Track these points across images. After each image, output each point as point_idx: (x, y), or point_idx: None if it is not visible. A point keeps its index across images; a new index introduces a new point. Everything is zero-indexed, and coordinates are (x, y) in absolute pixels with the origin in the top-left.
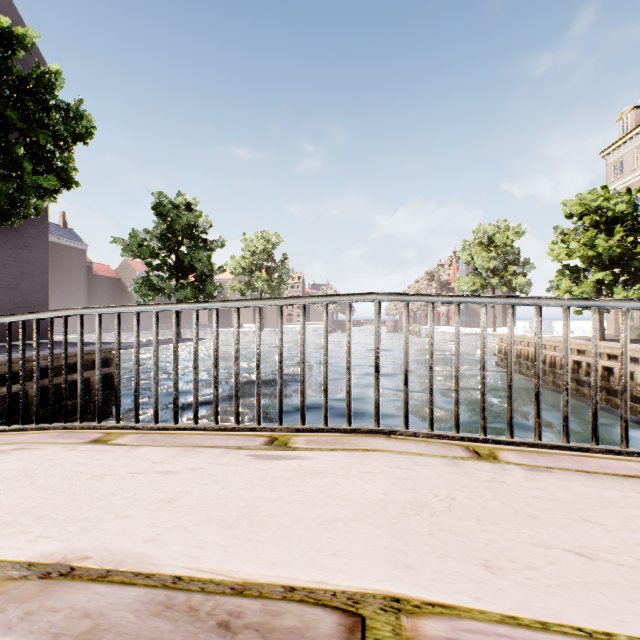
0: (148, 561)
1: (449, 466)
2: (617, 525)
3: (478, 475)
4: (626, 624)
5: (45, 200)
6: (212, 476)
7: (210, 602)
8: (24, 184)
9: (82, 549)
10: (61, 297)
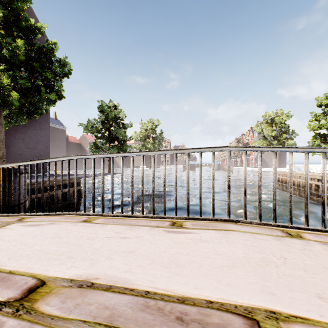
0: (129, 282)
1: (276, 240)
2: None
3: (294, 246)
4: None
5: (50, 105)
6: (148, 240)
7: (168, 306)
8: (41, 98)
9: (94, 274)
10: (54, 153)
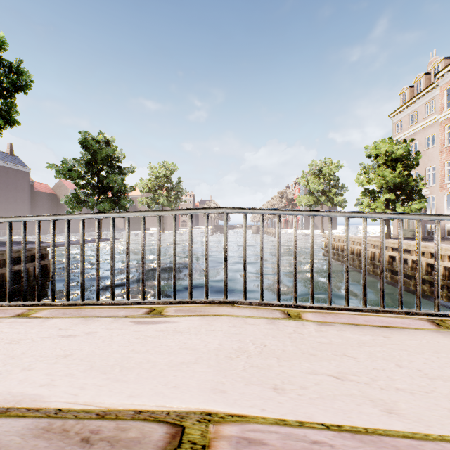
0: (40, 399)
1: (268, 324)
2: (364, 358)
3: (285, 329)
4: (352, 419)
5: None
6: (101, 337)
7: (79, 425)
8: None
9: None
10: (9, 208)
